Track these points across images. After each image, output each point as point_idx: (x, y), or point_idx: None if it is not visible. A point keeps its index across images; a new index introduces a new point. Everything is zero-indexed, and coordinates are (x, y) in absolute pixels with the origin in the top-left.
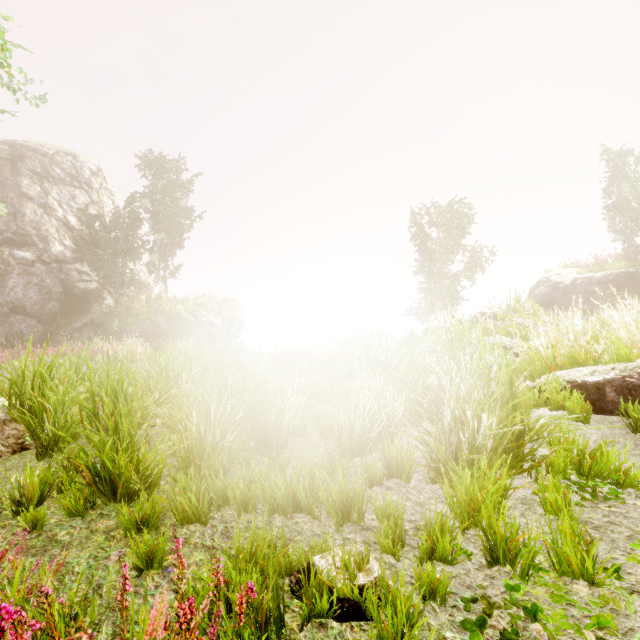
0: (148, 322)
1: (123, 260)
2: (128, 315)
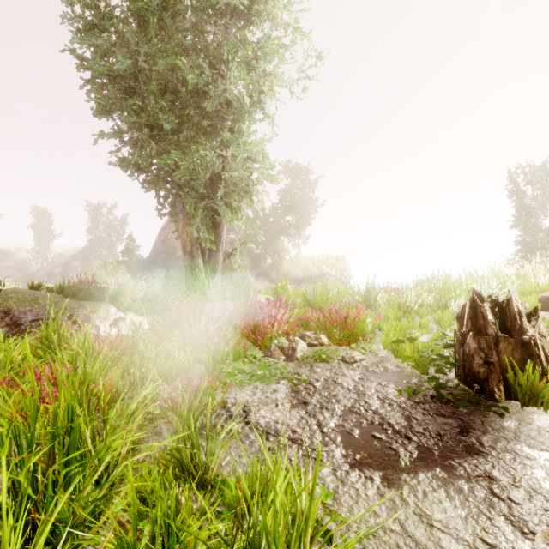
0: (291, 273)
1: (276, 235)
2: (280, 268)
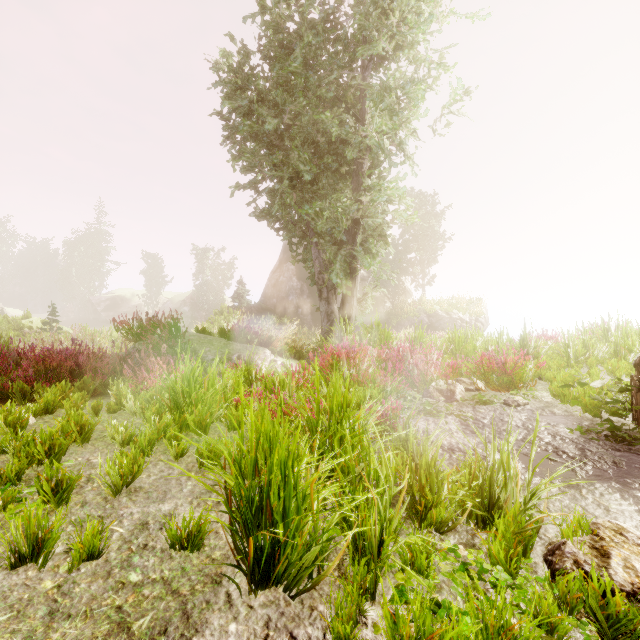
0: (415, 318)
1: (397, 275)
2: (401, 313)
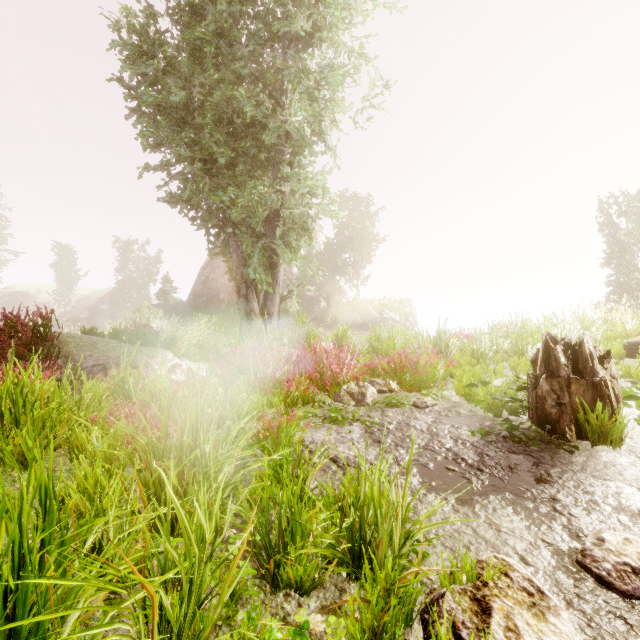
0: (349, 318)
1: (332, 275)
2: (336, 313)
